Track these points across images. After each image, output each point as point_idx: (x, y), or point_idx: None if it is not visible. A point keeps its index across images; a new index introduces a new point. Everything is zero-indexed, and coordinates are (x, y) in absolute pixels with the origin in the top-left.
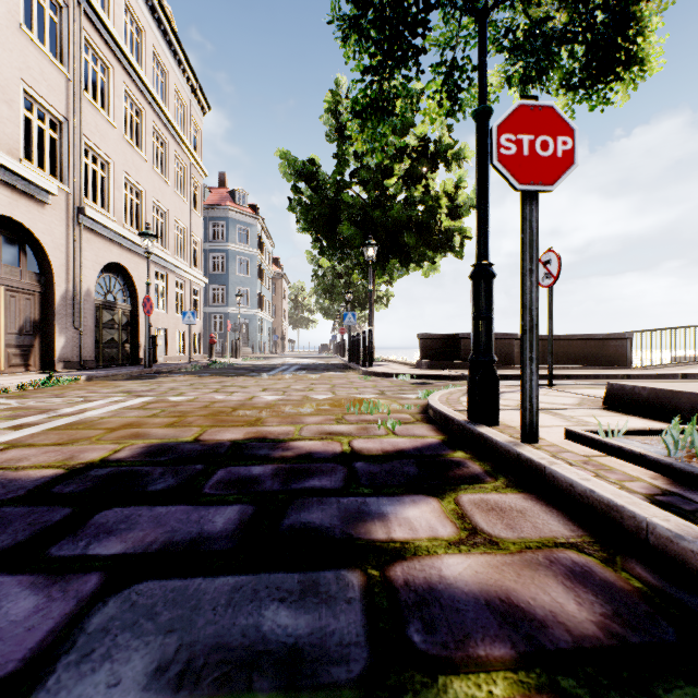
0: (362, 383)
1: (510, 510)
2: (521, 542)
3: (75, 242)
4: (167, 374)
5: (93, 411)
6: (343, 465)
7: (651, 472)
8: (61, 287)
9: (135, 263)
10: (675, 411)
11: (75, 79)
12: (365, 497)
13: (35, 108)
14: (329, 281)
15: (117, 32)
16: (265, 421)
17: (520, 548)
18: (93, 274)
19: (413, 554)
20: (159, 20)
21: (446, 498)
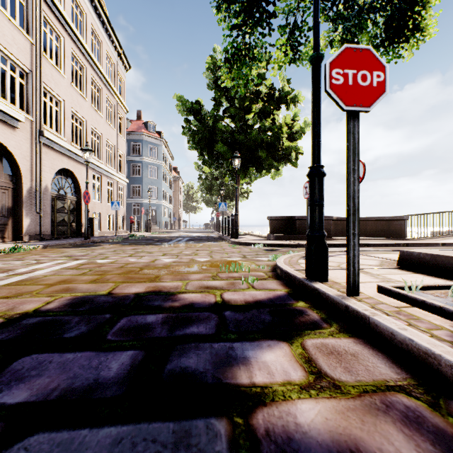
0: (231, 249)
1: (346, 354)
2: (359, 386)
3: (37, 154)
4: (99, 243)
5: (40, 271)
6: (215, 313)
7: (449, 321)
8: (27, 184)
9: (79, 169)
10: (450, 271)
11: (37, 44)
12: (232, 343)
13: (9, 63)
14: (210, 182)
15: (66, 13)
16: (162, 278)
17: (359, 391)
18: (49, 176)
19: (272, 399)
20: (96, 7)
21: (295, 343)
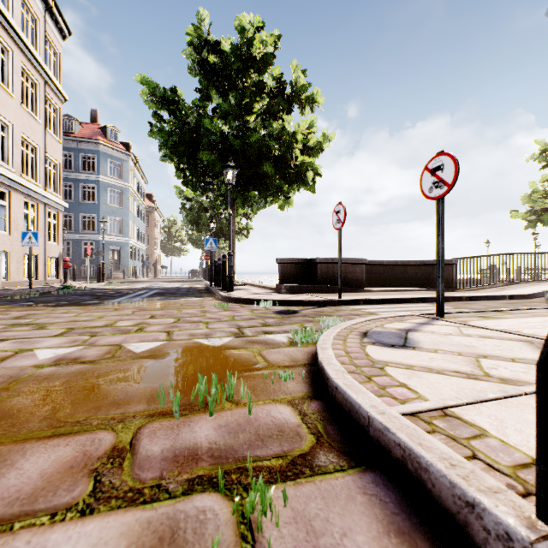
0: (217, 313)
1: None
2: None
3: None
4: None
5: None
6: None
7: None
8: None
9: None
10: None
11: None
12: None
13: None
14: (196, 214)
15: None
16: None
17: None
18: None
19: None
20: None
21: None
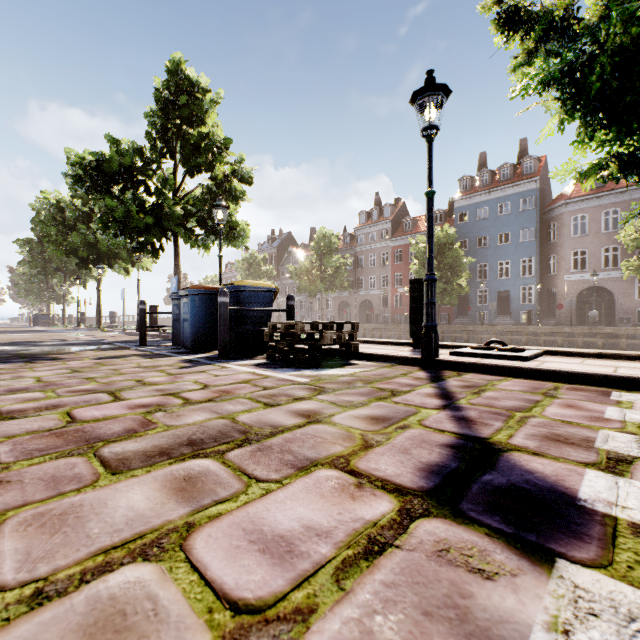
0: None
1: None
2: None
3: None
4: None
5: None
6: None
7: None
8: None
9: None
10: None
11: None
12: None
13: None
14: None
15: None
16: None
17: None
18: None
19: None
20: None
21: None
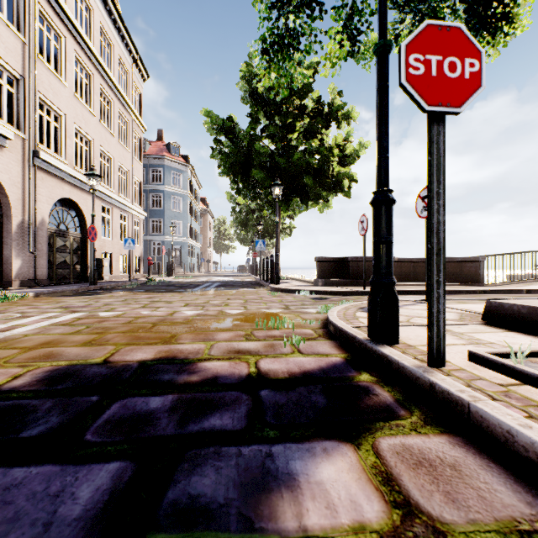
0: (270, 298)
1: (442, 466)
2: (476, 532)
3: (30, 180)
4: (108, 290)
5: (21, 328)
6: (248, 393)
7: None
8: (18, 217)
9: (85, 199)
10: None
11: (30, 43)
12: (271, 445)
13: None
14: (245, 216)
15: (68, 8)
16: (179, 338)
17: None
18: (47, 207)
19: None
20: (105, 1)
21: (363, 445)
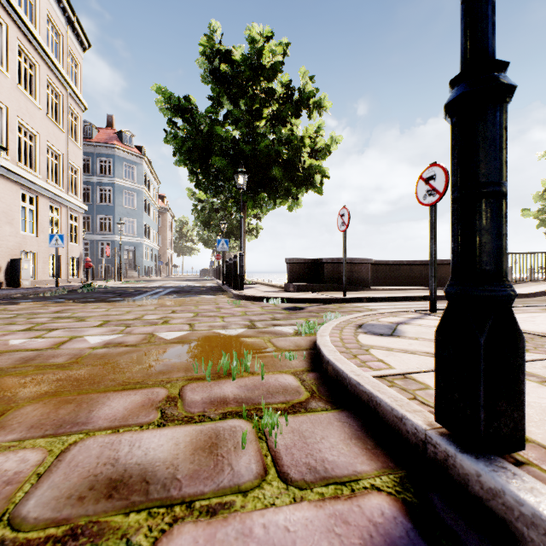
0: (231, 309)
1: None
2: None
3: None
4: (10, 301)
5: None
6: None
7: None
8: None
9: None
10: None
11: None
12: None
13: None
14: (207, 215)
15: None
16: (2, 423)
17: None
18: None
19: None
20: None
21: None
